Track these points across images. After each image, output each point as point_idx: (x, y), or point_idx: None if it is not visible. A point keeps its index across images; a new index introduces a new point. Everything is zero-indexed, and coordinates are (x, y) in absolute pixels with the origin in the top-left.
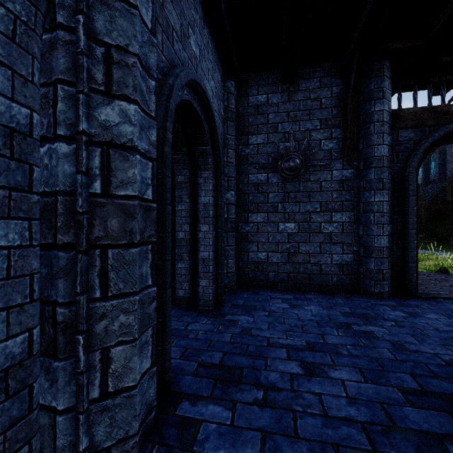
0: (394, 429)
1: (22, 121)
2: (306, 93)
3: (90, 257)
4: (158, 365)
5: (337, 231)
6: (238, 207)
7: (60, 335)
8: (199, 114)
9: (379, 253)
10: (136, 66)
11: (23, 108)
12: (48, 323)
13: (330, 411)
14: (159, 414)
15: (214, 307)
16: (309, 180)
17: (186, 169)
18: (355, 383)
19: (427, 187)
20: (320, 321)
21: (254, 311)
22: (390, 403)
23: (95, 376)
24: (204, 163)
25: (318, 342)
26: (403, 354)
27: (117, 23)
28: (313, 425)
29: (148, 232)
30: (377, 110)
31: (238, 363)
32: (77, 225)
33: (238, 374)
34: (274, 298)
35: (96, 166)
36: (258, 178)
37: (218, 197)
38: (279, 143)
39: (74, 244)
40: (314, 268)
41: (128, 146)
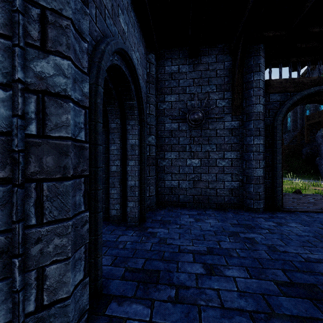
0: (273, 315)
1: None
2: (206, 66)
3: (26, 189)
4: (92, 274)
5: (228, 165)
6: (157, 147)
7: None
8: (127, 76)
9: (256, 181)
10: (70, 28)
11: None
12: None
13: (226, 304)
14: (91, 315)
15: (139, 222)
16: (208, 128)
17: (117, 118)
18: (243, 279)
19: (285, 135)
20: (217, 231)
21: (169, 224)
22: (269, 294)
23: (30, 292)
24: (131, 114)
25: (215, 247)
26: (275, 255)
27: None
28: (213, 316)
29: (81, 167)
30: (255, 80)
31: (156, 267)
32: (13, 162)
33: (156, 276)
34: (183, 214)
35: (32, 111)
36: (172, 126)
37: (142, 140)
38: (187, 101)
39: (10, 179)
40: (212, 192)
41: (62, 95)
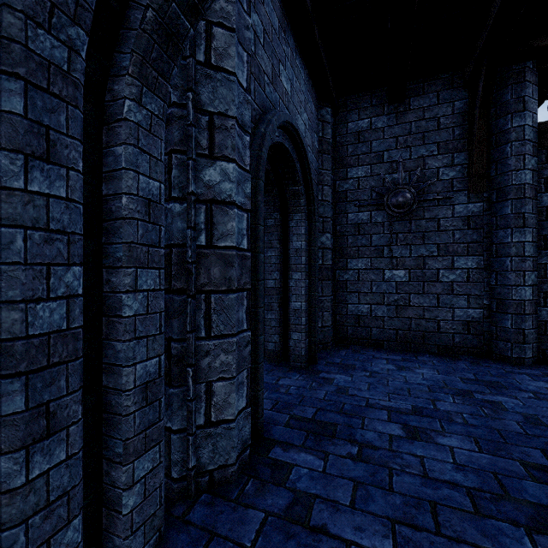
0: (506, 498)
1: (155, 192)
2: (419, 113)
3: (197, 301)
4: (251, 410)
5: (461, 280)
6: (335, 251)
7: (175, 366)
8: (291, 153)
9: (518, 308)
10: (234, 127)
11: (155, 182)
12: (164, 356)
13: (432, 473)
14: (253, 454)
15: (306, 363)
16: (423, 218)
17: (276, 212)
18: (466, 452)
19: None
20: (433, 386)
21: (353, 370)
22: (506, 475)
23: (201, 405)
24: (295, 205)
25: (427, 407)
26: (536, 429)
27: (219, 92)
28: (410, 482)
29: (243, 280)
30: (516, 126)
31: (332, 419)
32: (187, 273)
33: (332, 430)
34: (377, 358)
35: (202, 222)
36: (359, 218)
37: (311, 242)
38: (385, 175)
39: (185, 289)
40: (430, 325)
41: (227, 202)
